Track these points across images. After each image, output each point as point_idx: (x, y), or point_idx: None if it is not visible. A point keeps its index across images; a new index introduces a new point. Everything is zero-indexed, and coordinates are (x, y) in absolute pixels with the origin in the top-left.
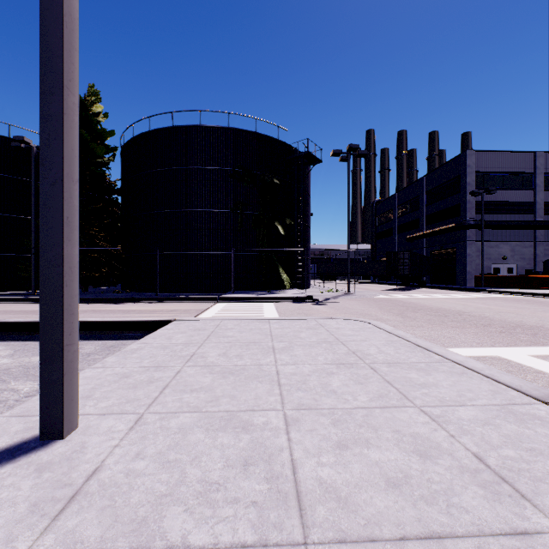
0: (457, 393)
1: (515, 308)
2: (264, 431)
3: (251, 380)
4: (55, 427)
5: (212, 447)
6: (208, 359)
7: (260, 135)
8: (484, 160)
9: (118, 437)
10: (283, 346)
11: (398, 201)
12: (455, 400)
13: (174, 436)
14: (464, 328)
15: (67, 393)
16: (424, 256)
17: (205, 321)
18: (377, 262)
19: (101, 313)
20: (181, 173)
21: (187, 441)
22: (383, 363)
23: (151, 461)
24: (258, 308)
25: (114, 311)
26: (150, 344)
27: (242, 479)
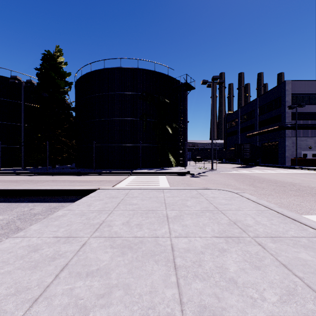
0: None
1: None
2: None
3: (148, 259)
4: None
5: None
6: (112, 229)
7: (157, 73)
8: (297, 86)
9: None
10: (175, 215)
11: (240, 113)
12: None
13: None
14: (303, 196)
15: None
16: (258, 147)
17: (119, 190)
18: (228, 150)
19: (56, 182)
20: (109, 96)
21: None
22: (266, 237)
23: None
24: (156, 179)
25: (65, 181)
26: (73, 211)
27: None
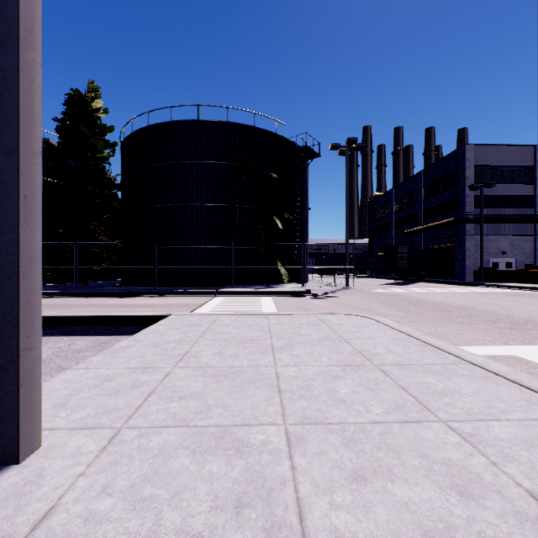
0: (486, 403)
1: (519, 303)
2: (262, 454)
3: (248, 385)
4: (9, 450)
5: (197, 477)
6: (201, 359)
7: (258, 130)
8: (483, 154)
9: (85, 462)
10: (283, 345)
11: (395, 195)
12: (486, 412)
13: (153, 460)
14: (471, 324)
15: (24, 407)
16: (422, 251)
17: (201, 316)
18: (375, 257)
19: (98, 307)
20: (180, 168)
21: (168, 468)
22: (394, 364)
23: (120, 498)
24: (256, 302)
25: (111, 305)
26: (141, 341)
27: (233, 530)
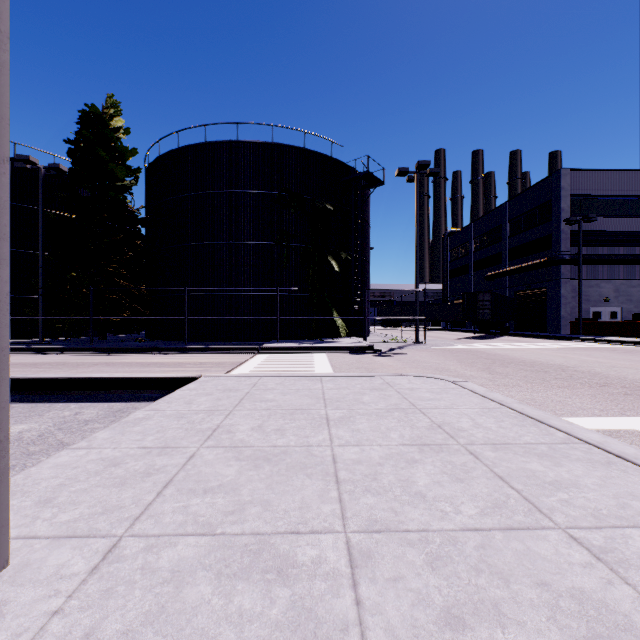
0: (616, 500)
1: (630, 361)
2: (314, 579)
3: (296, 472)
4: None
5: (222, 619)
6: (236, 436)
7: (310, 152)
8: (581, 181)
9: (66, 591)
10: (340, 416)
11: (475, 232)
12: (619, 514)
13: (161, 589)
14: (575, 388)
15: None
16: (507, 298)
17: (239, 378)
18: (450, 305)
19: (115, 366)
20: (215, 198)
21: (180, 602)
22: (486, 444)
23: None
24: (307, 360)
25: (131, 364)
26: (162, 411)
27: None
